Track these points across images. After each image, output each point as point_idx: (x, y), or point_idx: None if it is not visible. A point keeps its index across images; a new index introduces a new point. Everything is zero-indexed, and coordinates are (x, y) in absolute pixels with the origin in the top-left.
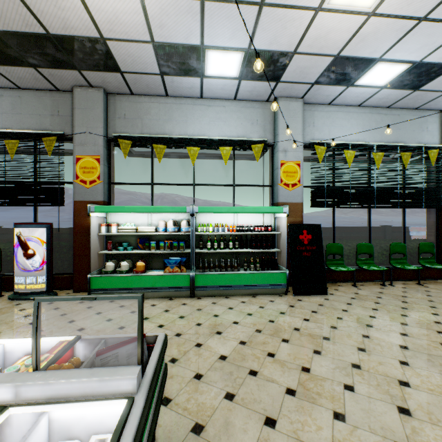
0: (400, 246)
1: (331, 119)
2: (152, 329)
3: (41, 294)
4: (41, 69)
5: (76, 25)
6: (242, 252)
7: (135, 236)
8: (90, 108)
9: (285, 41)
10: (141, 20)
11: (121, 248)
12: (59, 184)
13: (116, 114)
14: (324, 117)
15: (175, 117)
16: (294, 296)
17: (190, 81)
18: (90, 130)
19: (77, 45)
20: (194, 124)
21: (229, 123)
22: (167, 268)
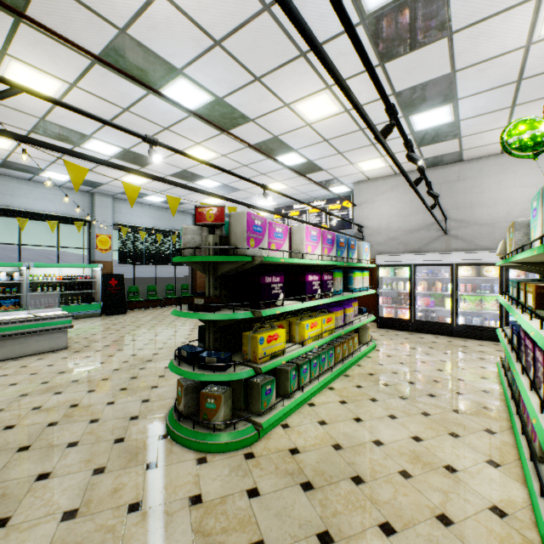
0: (172, 286)
1: (132, 210)
2: None
3: None
4: None
5: None
6: (67, 294)
7: None
8: None
9: (100, 180)
10: (4, 155)
11: None
12: None
13: None
14: (128, 208)
15: (2, 191)
16: (106, 316)
17: (24, 174)
18: None
19: None
20: (21, 199)
21: (55, 203)
22: (3, 307)
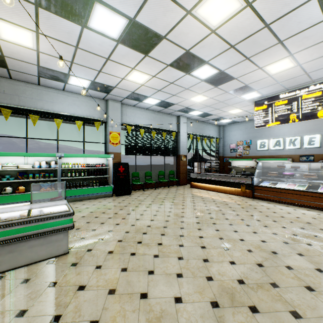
0: (162, 172)
1: (134, 113)
2: None
3: None
4: None
5: None
6: (89, 178)
7: (14, 171)
8: None
9: (111, 83)
10: (35, 58)
11: (4, 179)
12: None
13: None
14: (131, 112)
15: (45, 99)
16: (116, 197)
17: (58, 83)
18: None
19: None
20: (58, 105)
21: (81, 108)
22: (42, 189)
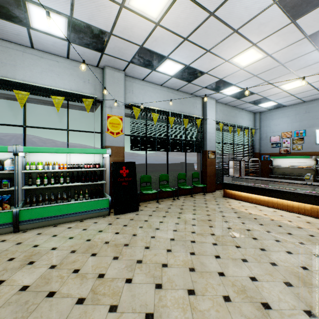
0: (183, 175)
1: (144, 90)
2: None
3: None
4: None
5: None
6: (75, 185)
7: None
8: None
9: (102, 22)
10: None
11: None
12: None
13: None
14: (140, 88)
15: (1, 59)
16: (115, 216)
17: (16, 28)
18: None
19: None
20: (24, 70)
21: (63, 77)
22: None
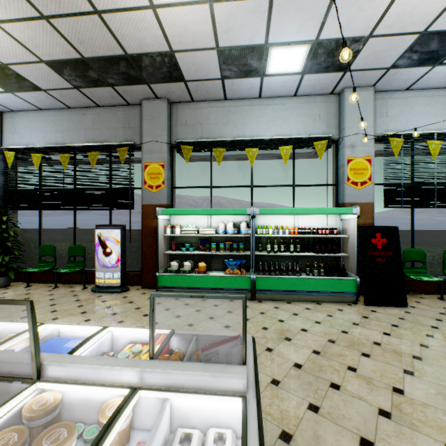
0: None
1: (409, 106)
2: (220, 329)
3: (116, 288)
4: (117, 87)
5: (150, 42)
6: (303, 256)
7: (196, 237)
8: (156, 118)
9: (360, 25)
10: (209, 28)
11: (183, 249)
12: (129, 189)
13: (178, 122)
14: (400, 105)
15: (233, 120)
16: (366, 306)
17: (250, 82)
18: (156, 139)
19: (149, 61)
20: (252, 125)
21: (289, 121)
22: (227, 270)
